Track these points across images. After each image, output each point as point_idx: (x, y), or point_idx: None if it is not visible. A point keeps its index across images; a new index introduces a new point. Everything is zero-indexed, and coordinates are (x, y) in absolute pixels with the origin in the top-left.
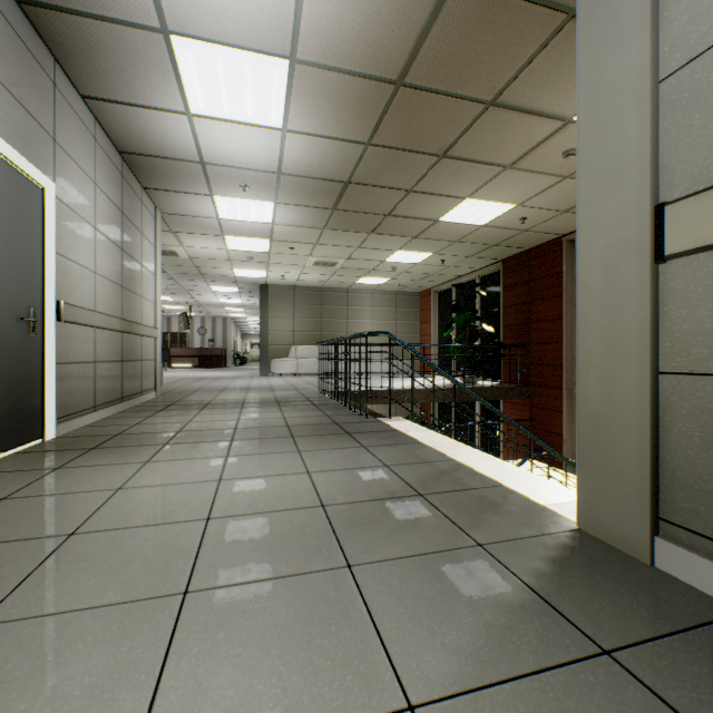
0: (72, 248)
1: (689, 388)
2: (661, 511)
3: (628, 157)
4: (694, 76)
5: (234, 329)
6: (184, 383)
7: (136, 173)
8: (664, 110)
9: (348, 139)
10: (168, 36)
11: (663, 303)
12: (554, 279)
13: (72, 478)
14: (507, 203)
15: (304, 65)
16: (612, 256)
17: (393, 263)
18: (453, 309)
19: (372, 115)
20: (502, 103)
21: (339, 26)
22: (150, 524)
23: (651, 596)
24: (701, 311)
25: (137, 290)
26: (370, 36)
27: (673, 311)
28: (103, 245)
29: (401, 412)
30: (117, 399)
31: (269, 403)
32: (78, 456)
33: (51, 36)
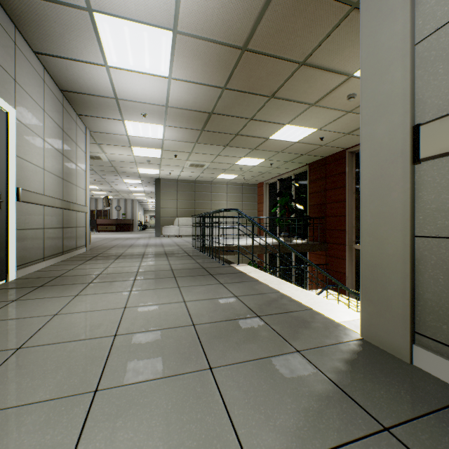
0: (28, 153)
1: (435, 246)
2: (417, 328)
3: (395, 94)
4: (439, 40)
5: (139, 207)
6: (105, 242)
7: (72, 104)
8: (419, 63)
9: (211, 85)
10: (92, 13)
11: (418, 190)
12: (340, 176)
13: (24, 307)
14: (312, 128)
15: (182, 35)
16: (384, 159)
17: (240, 165)
18: (278, 194)
19: (227, 69)
20: (310, 63)
21: (205, 9)
22: (75, 339)
23: (412, 386)
24: (444, 195)
25: (73, 181)
26: (225, 17)
27: (425, 195)
28: (49, 151)
29: (245, 260)
30: (59, 252)
31: (160, 255)
32: (29, 291)
33: (12, 10)
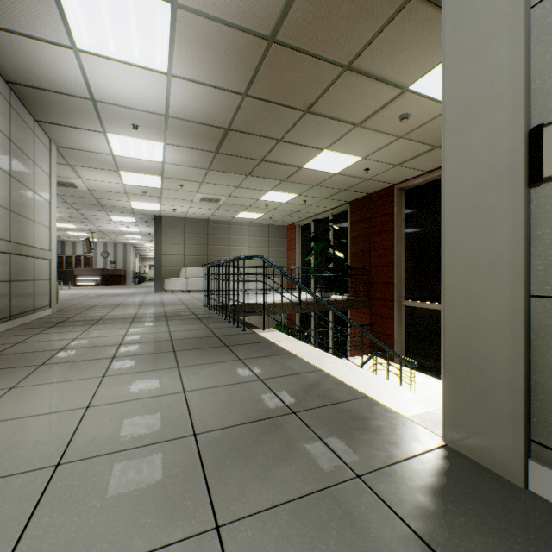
0: None
1: None
2: (533, 434)
3: (499, 83)
4: None
5: (134, 253)
6: (83, 300)
7: (27, 105)
8: (537, 35)
9: (227, 89)
10: None
11: (536, 227)
12: (388, 217)
13: None
14: (355, 156)
15: (186, 10)
16: (481, 181)
17: (266, 201)
18: (313, 239)
19: (248, 68)
20: (356, 68)
21: None
22: None
23: (542, 536)
24: None
25: (29, 214)
26: None
27: (547, 234)
28: None
29: (272, 320)
30: (4, 317)
31: (157, 318)
32: None
33: None
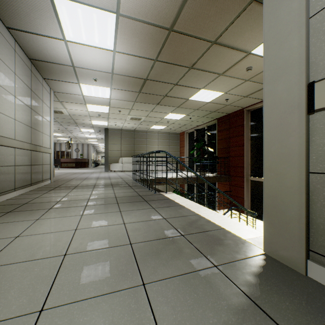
0: (1, 106)
1: None
2: (310, 246)
3: (292, 58)
4: None
5: (93, 149)
6: (66, 175)
7: (39, 70)
8: (312, 33)
9: (146, 57)
10: None
11: (312, 135)
12: (240, 127)
13: None
14: (220, 92)
15: (124, 17)
16: (283, 111)
17: (168, 119)
18: (195, 140)
19: (158, 45)
20: (219, 42)
21: None
22: (30, 259)
23: (311, 297)
24: None
25: (40, 129)
26: (156, 3)
27: (318, 139)
28: (19, 106)
29: (171, 188)
30: (28, 184)
31: (107, 185)
32: None
33: None
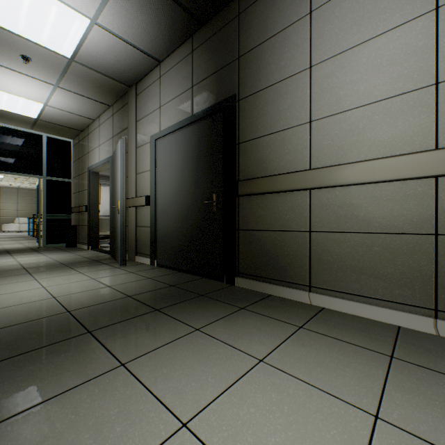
0: None
1: None
2: None
3: None
4: None
5: None
6: None
7: None
8: None
9: None
10: None
11: None
12: None
13: None
14: None
15: None
16: None
17: None
18: None
19: None
20: None
21: None
22: None
23: None
24: None
25: None
26: None
27: None
28: None
29: None
30: None
31: (6, 238)
32: None
33: None
